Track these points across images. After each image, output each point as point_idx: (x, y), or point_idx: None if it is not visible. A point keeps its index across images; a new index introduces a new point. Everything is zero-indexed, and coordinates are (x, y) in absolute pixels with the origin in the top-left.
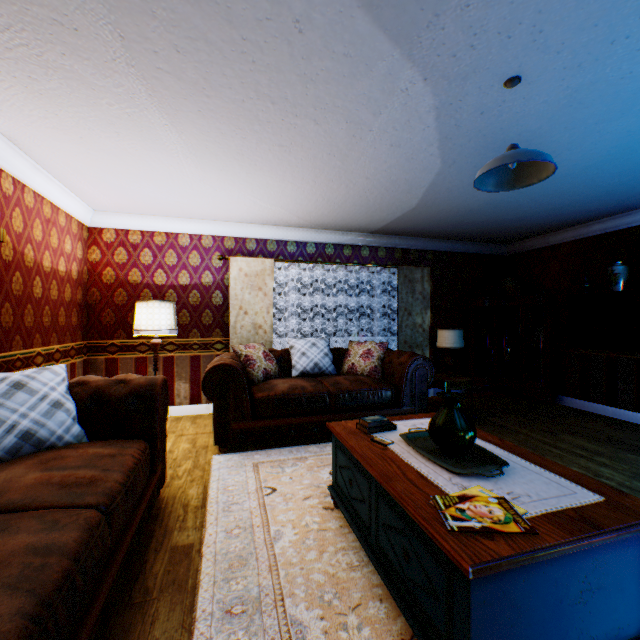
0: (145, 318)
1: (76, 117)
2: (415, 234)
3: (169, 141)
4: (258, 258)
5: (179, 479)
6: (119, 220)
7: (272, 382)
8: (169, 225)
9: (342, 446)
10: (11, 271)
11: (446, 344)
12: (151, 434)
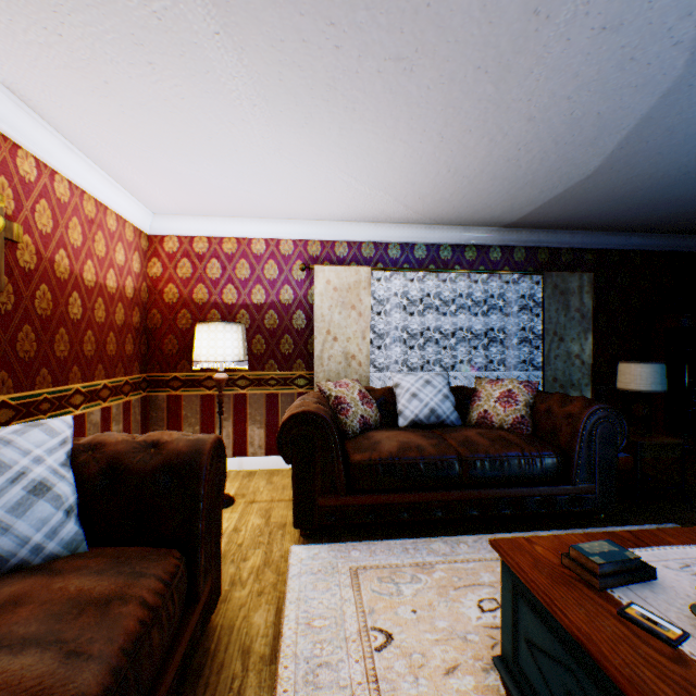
0: (205, 346)
1: (87, 36)
2: (571, 225)
3: (225, 72)
4: (350, 266)
5: (241, 587)
6: (182, 225)
7: (373, 436)
8: (240, 228)
9: (537, 605)
10: (33, 283)
11: (637, 385)
12: (190, 536)
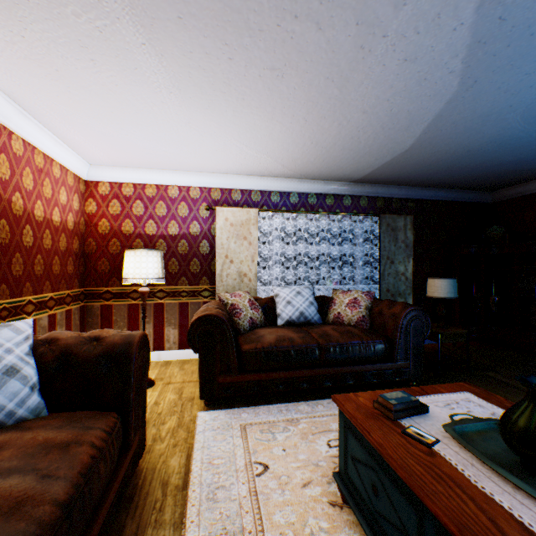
0: (132, 266)
1: (44, 39)
2: (398, 182)
3: (149, 69)
4: (243, 208)
5: (161, 442)
6: (113, 173)
7: (258, 332)
8: (159, 177)
9: (357, 433)
10: None
11: (438, 294)
12: (124, 403)
